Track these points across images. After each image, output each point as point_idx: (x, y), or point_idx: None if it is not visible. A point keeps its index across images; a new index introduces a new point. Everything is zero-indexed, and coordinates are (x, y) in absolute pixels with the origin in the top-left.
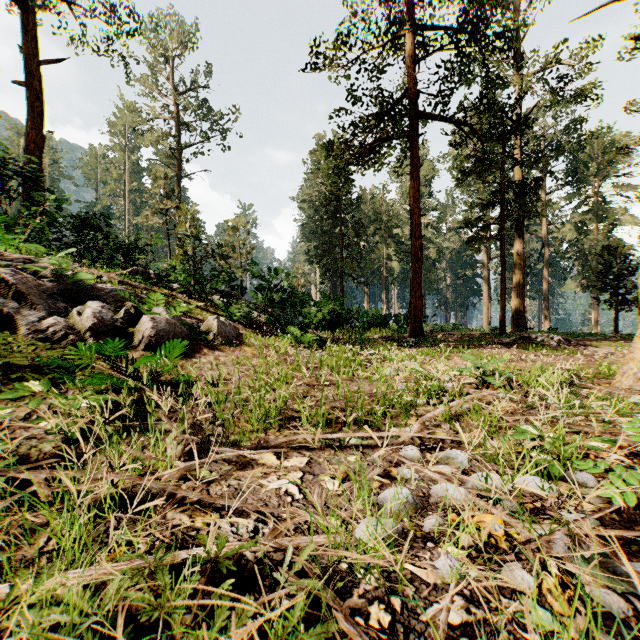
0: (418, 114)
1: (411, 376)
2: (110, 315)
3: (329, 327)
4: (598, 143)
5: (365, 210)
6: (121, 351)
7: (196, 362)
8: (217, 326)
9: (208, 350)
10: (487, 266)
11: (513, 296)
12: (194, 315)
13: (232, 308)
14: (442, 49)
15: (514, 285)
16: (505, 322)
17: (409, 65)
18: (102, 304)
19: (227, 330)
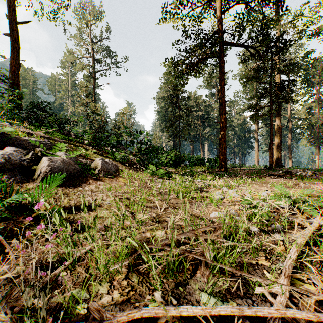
0: (224, 43)
1: (233, 200)
2: (19, 156)
3: (173, 165)
4: (319, 65)
5: (191, 104)
6: (0, 186)
7: (80, 190)
8: (101, 164)
9: (93, 180)
10: (257, 132)
11: (274, 148)
12: (91, 158)
13: (116, 154)
14: (238, 4)
15: (275, 142)
16: (272, 162)
17: (218, 16)
18: (16, 149)
19: (109, 167)
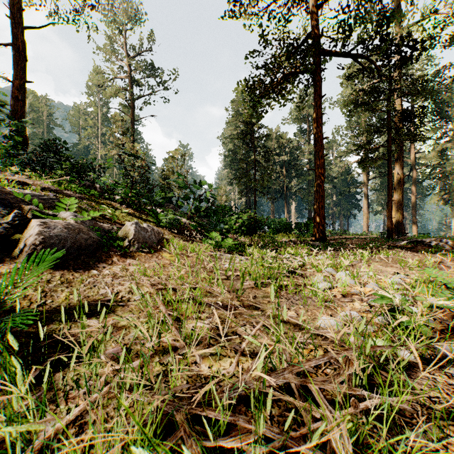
0: (321, 53)
1: (348, 291)
2: None
3: (247, 232)
4: None
5: (271, 145)
6: None
7: (93, 275)
8: (134, 232)
9: (119, 258)
10: (366, 185)
11: (394, 207)
12: (121, 221)
13: (160, 215)
14: None
15: (394, 198)
16: (392, 228)
17: (313, 12)
18: None
19: (147, 236)
